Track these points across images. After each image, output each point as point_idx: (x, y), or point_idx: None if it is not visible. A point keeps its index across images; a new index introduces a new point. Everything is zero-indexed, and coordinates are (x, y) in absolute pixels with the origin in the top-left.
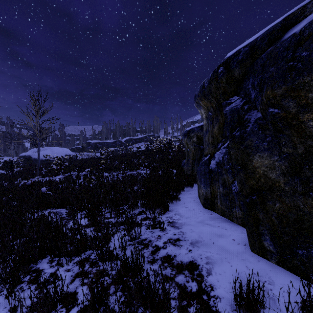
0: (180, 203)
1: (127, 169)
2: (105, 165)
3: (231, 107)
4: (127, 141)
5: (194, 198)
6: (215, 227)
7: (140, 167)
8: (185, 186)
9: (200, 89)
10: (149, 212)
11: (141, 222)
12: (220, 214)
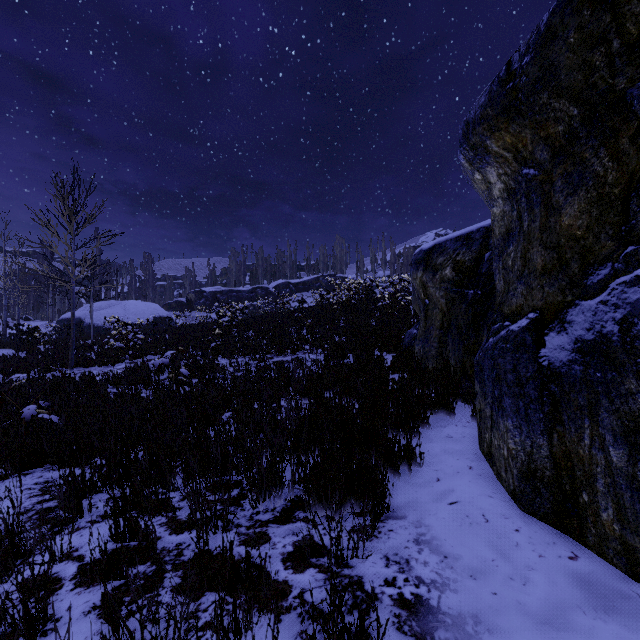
0: (423, 477)
1: (273, 351)
2: (224, 339)
3: None
4: (279, 288)
5: (470, 459)
6: None
7: (302, 346)
8: (430, 409)
9: (490, 95)
10: (319, 533)
11: None
12: (623, 567)
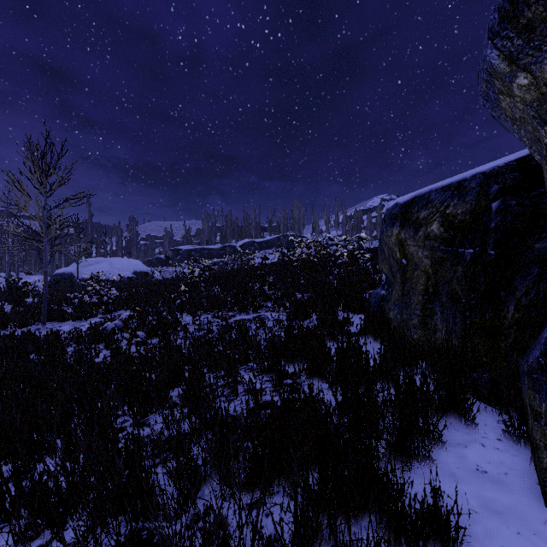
0: None
1: (235, 308)
2: (192, 294)
3: None
4: (245, 247)
5: (543, 536)
6: None
7: (265, 304)
8: (436, 413)
9: None
10: None
11: None
12: None
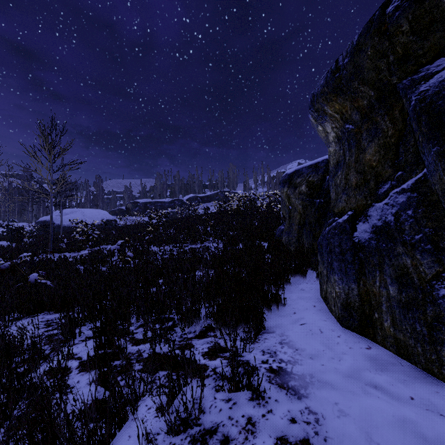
0: (285, 312)
1: (188, 241)
2: (154, 234)
3: (437, 81)
4: (190, 200)
5: (314, 301)
6: (404, 403)
7: (208, 238)
8: (291, 274)
9: (326, 79)
10: (224, 338)
11: (201, 381)
12: (394, 351)
